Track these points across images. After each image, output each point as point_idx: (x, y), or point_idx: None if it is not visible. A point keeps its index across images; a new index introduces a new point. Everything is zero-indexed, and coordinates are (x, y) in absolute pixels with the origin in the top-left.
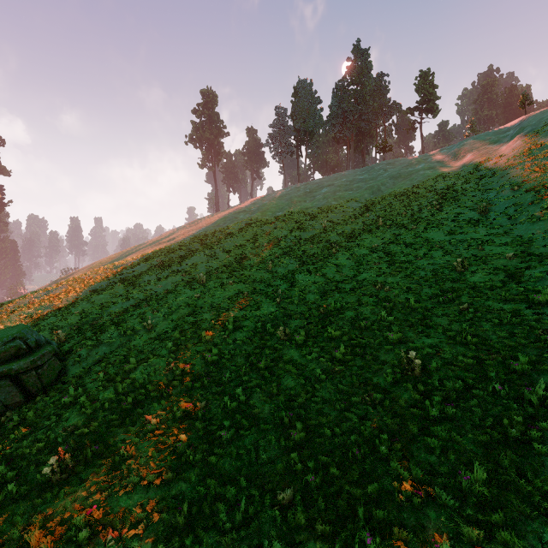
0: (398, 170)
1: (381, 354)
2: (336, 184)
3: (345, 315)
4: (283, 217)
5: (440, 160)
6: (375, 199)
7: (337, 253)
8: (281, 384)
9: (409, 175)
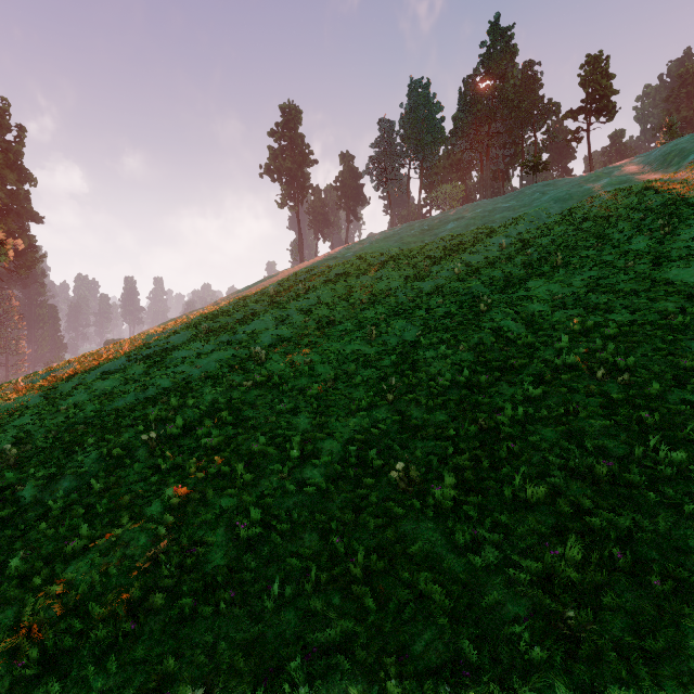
0: (567, 190)
1: (693, 573)
2: (467, 216)
3: (539, 437)
4: (392, 263)
5: (636, 171)
6: (535, 232)
7: (488, 310)
8: (407, 647)
9: (587, 194)
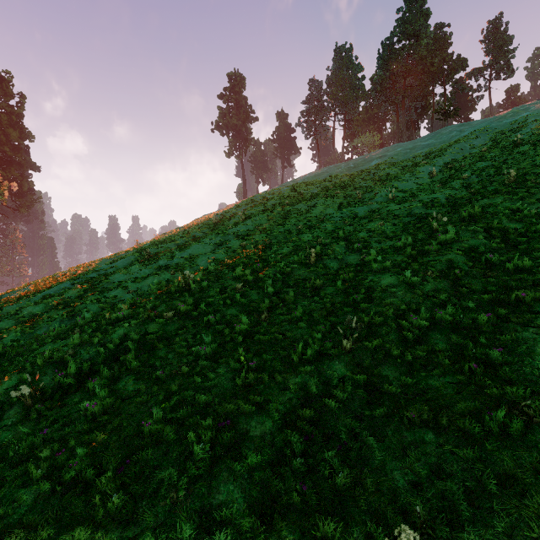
0: (487, 125)
1: None
2: (390, 154)
3: None
4: (324, 193)
5: None
6: (464, 160)
7: (443, 230)
8: None
9: (509, 126)
